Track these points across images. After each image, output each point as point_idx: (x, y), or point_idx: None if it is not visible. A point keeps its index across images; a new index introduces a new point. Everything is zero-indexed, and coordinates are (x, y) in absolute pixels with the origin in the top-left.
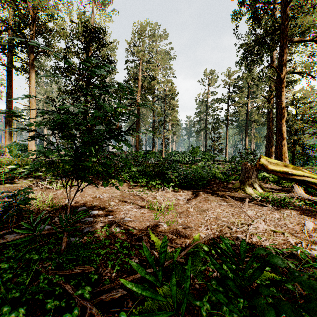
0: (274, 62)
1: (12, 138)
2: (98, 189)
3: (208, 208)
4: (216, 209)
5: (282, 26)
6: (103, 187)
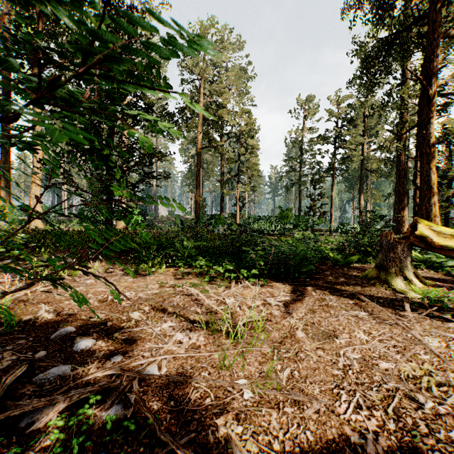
0: (407, 79)
1: (9, 197)
2: (120, 281)
3: (336, 329)
4: (354, 332)
5: (429, 11)
6: (130, 276)
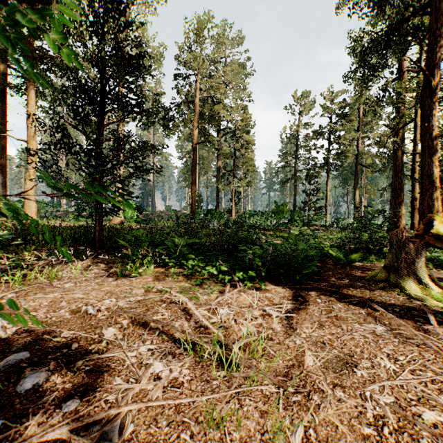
0: (404, 74)
1: (6, 192)
2: (103, 284)
3: (352, 352)
4: (376, 358)
5: (431, 0)
6: (115, 278)
